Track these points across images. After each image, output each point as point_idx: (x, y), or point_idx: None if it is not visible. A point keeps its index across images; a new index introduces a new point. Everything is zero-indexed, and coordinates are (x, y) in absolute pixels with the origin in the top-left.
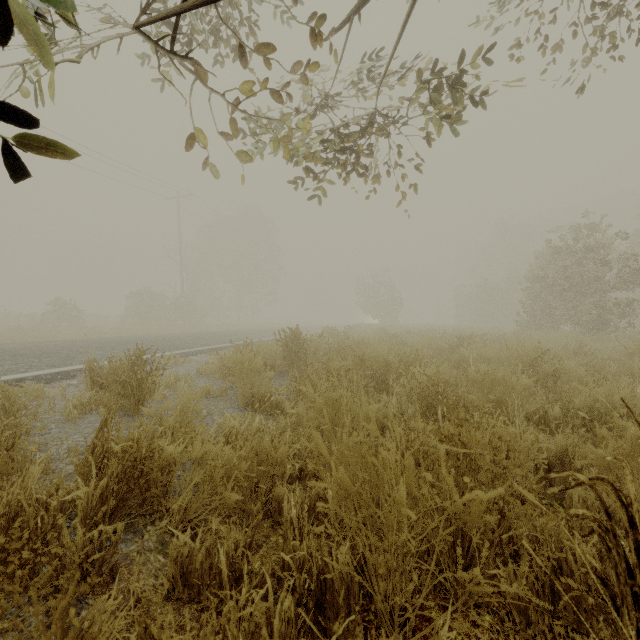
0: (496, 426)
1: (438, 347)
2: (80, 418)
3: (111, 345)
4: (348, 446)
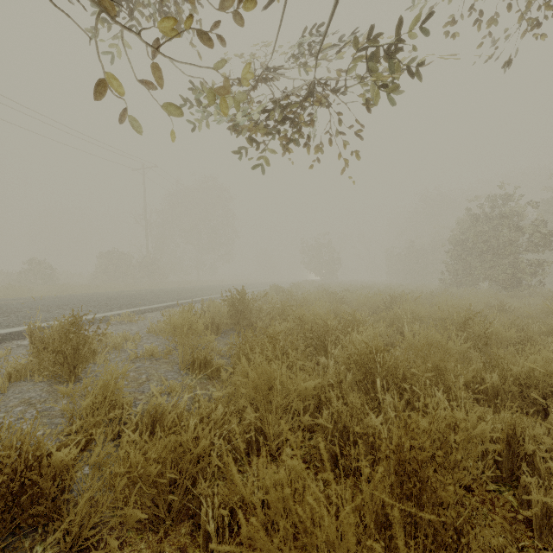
0: (444, 413)
1: (373, 305)
2: (12, 387)
3: (73, 303)
4: (265, 482)
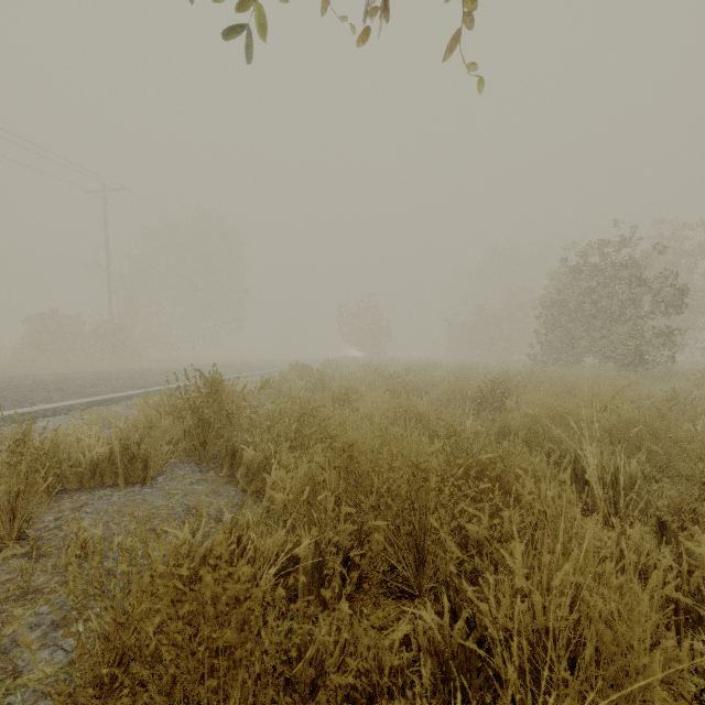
0: None
1: (465, 396)
2: None
3: None
4: None
